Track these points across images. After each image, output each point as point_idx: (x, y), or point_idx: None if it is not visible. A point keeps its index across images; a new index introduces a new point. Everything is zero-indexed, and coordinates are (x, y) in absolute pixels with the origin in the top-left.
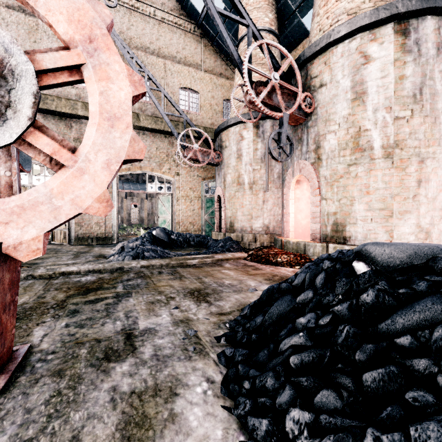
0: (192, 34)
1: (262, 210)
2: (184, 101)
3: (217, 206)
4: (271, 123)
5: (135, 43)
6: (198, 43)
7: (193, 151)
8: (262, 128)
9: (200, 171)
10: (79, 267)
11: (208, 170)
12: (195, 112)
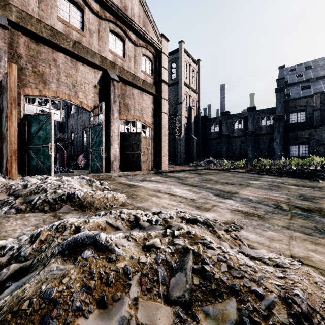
0: None
1: None
2: None
3: None
4: None
5: None
6: None
7: None
8: None
9: None
10: None
11: None
12: None
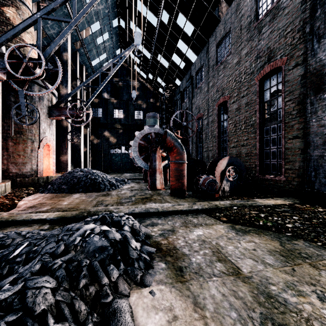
0: None
1: None
2: None
3: None
4: None
5: None
6: None
7: None
8: None
9: None
10: (162, 204)
11: None
12: None
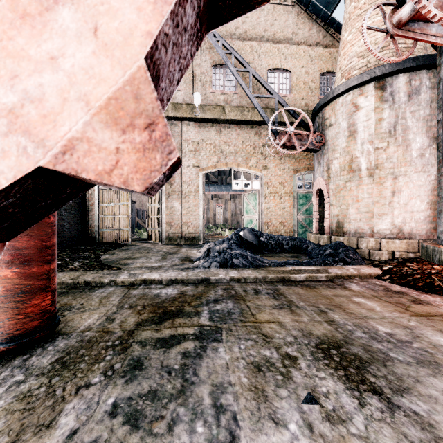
0: (282, 6)
1: (391, 204)
2: (273, 84)
3: (317, 202)
4: (406, 77)
5: (220, 33)
6: (289, 14)
7: (286, 136)
8: (390, 88)
9: (292, 163)
10: (161, 275)
11: (301, 161)
12: (285, 94)
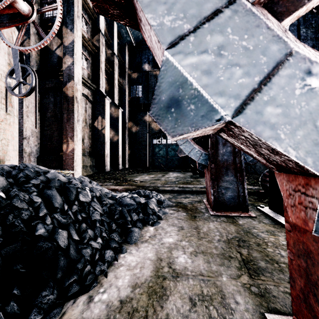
0: None
1: None
2: None
3: None
4: None
5: None
6: None
7: None
8: None
9: None
10: None
11: None
12: None
